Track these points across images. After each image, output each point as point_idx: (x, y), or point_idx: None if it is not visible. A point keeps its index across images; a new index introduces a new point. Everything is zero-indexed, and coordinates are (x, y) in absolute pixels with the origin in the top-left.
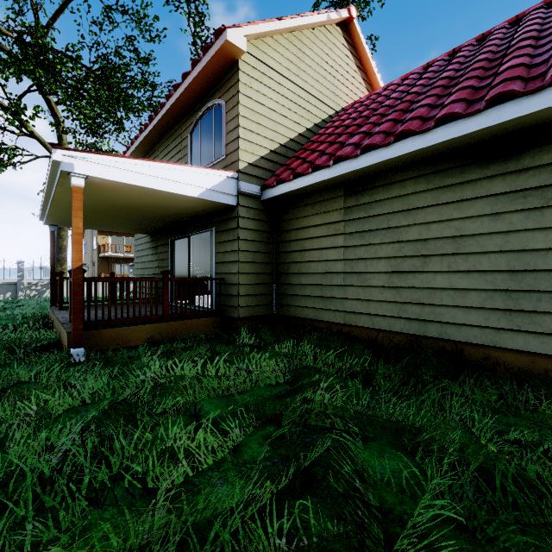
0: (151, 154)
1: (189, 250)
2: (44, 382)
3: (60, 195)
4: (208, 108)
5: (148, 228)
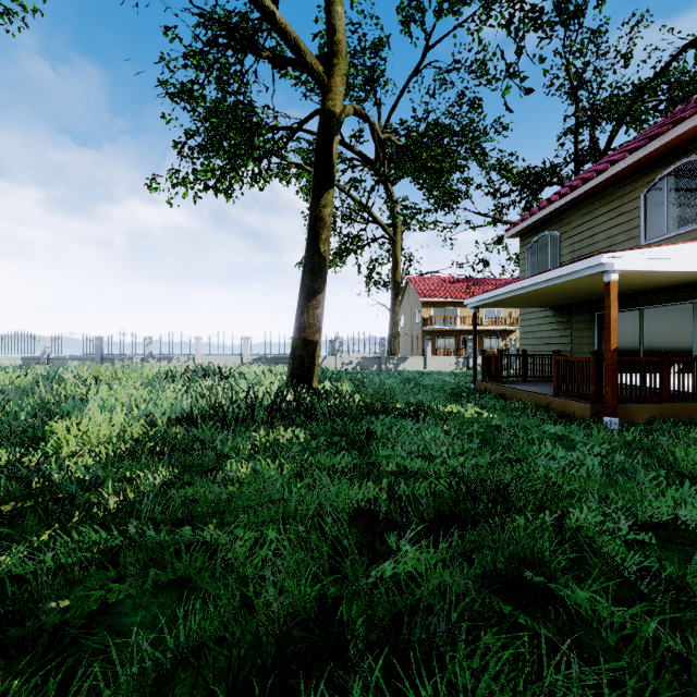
0: (555, 222)
1: (640, 325)
2: (630, 440)
3: (551, 286)
4: (686, 162)
5: (568, 302)
